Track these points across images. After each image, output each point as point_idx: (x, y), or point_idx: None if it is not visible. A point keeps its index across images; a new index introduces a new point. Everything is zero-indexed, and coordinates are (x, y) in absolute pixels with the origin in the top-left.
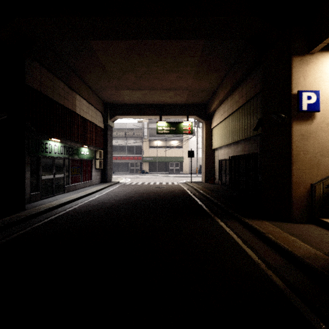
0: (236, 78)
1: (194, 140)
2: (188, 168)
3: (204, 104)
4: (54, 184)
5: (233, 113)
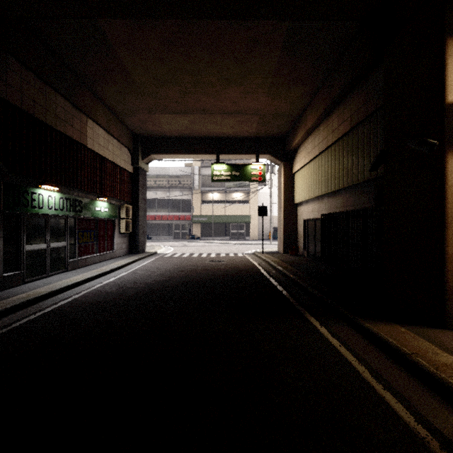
0: (335, 93)
1: (266, 192)
2: (257, 232)
3: (282, 138)
4: (48, 257)
5: (328, 149)
